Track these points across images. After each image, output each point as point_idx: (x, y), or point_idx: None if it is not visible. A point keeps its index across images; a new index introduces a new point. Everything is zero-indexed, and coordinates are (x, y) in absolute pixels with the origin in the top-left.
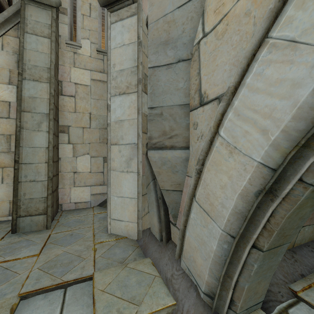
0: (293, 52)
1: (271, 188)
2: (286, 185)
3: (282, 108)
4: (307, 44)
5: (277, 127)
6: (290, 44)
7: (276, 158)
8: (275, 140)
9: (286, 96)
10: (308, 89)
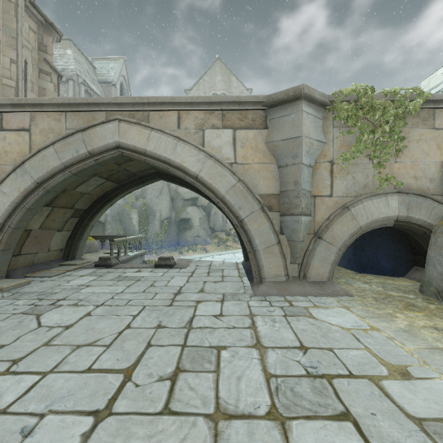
0: (5, 195)
1: (1, 229)
2: (6, 228)
3: (2, 208)
4: (7, 195)
5: (1, 213)
6: (4, 193)
7: (2, 221)
8: (1, 216)
9: (3, 205)
10: (8, 205)
